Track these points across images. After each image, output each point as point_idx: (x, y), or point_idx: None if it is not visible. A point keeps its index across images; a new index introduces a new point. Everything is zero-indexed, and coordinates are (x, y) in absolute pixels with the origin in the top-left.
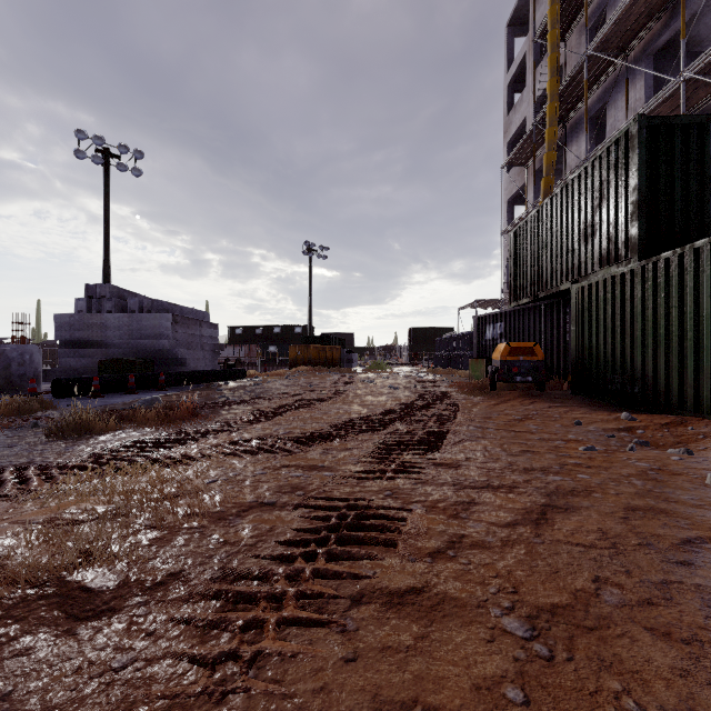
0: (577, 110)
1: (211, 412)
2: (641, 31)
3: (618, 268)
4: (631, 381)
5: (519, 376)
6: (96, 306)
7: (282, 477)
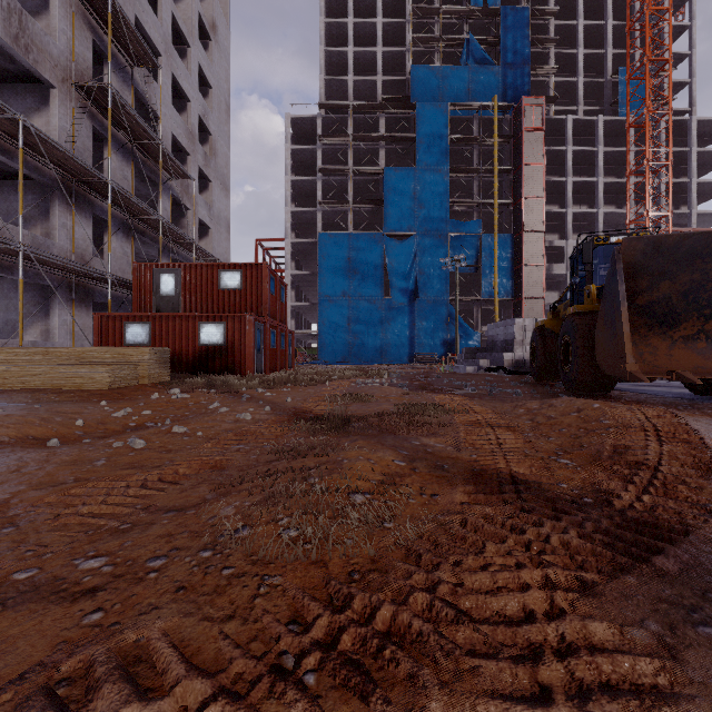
0: None
1: None
2: None
3: None
4: None
5: None
6: None
7: (127, 551)
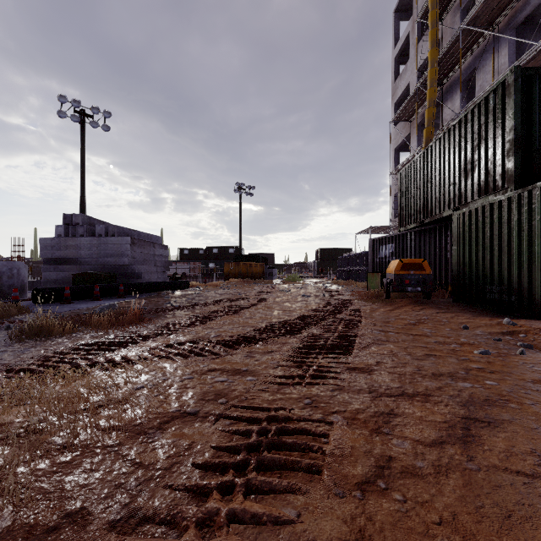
0: (451, 75)
1: (157, 316)
2: (506, 8)
3: (495, 196)
4: (508, 291)
5: (410, 286)
6: (71, 231)
7: (208, 382)
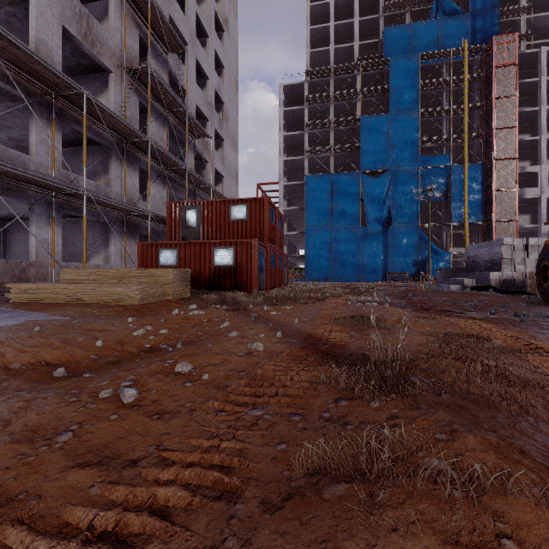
0: None
1: None
2: None
3: None
4: None
5: None
6: None
7: None
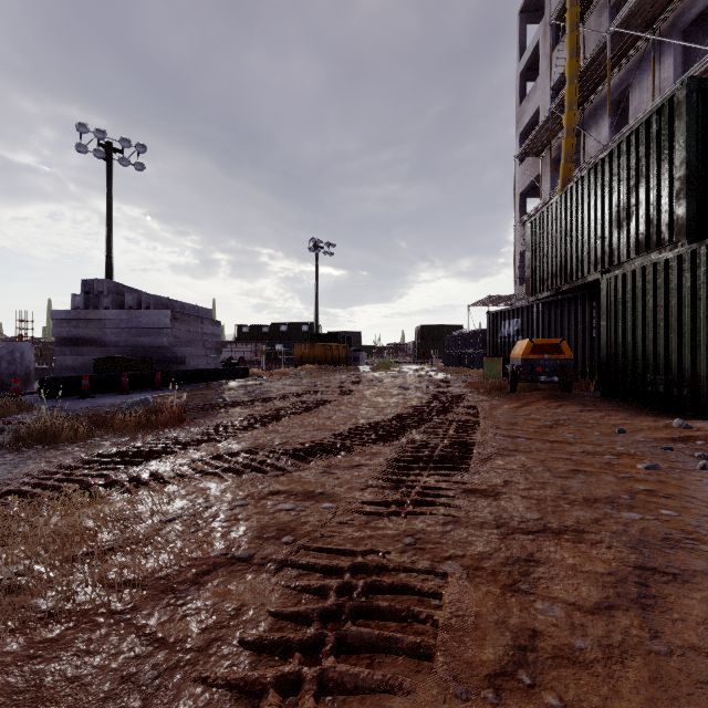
0: (596, 94)
1: (203, 416)
2: (670, 4)
3: (660, 254)
4: (678, 382)
5: (543, 375)
6: (93, 302)
7: (268, 511)
